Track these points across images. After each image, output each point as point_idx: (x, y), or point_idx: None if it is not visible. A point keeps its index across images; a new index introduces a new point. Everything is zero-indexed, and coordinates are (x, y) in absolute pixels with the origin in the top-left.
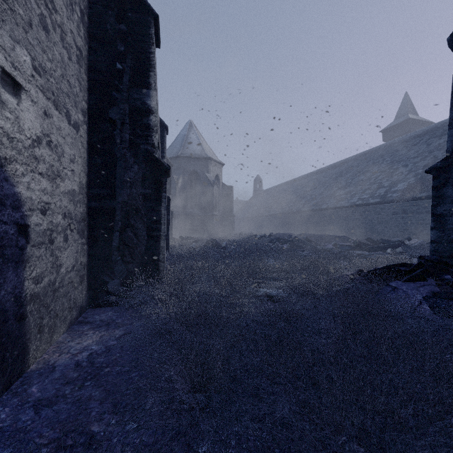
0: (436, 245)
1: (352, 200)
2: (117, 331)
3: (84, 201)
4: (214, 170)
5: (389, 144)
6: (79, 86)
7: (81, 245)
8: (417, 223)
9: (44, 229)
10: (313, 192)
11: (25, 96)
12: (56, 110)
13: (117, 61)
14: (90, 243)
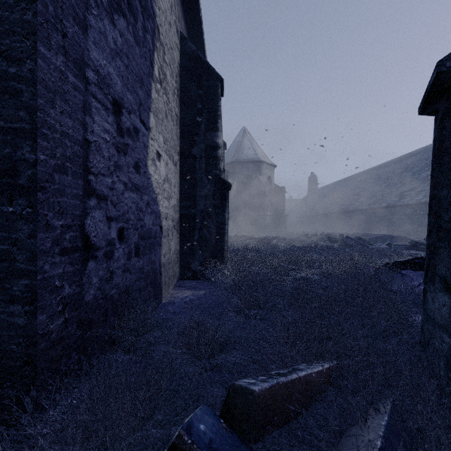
0: None
1: (417, 198)
2: (201, 291)
3: (178, 210)
4: (267, 173)
5: None
6: (176, 138)
7: (177, 238)
8: None
9: (166, 228)
10: (372, 189)
11: (161, 159)
12: (169, 160)
13: (197, 116)
14: (181, 237)
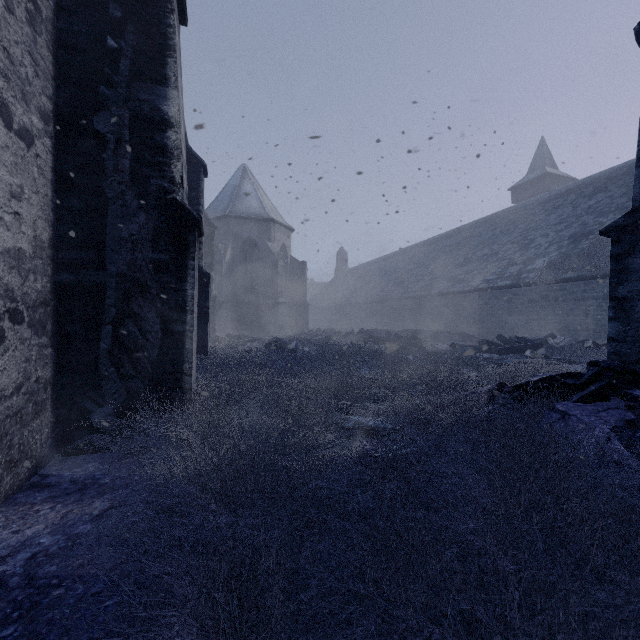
0: (617, 345)
1: (474, 283)
2: (98, 502)
3: (46, 271)
4: (280, 238)
5: (522, 205)
6: (34, 67)
7: (39, 348)
8: (563, 314)
9: None
10: (419, 271)
11: None
12: None
13: (109, 35)
14: (60, 345)
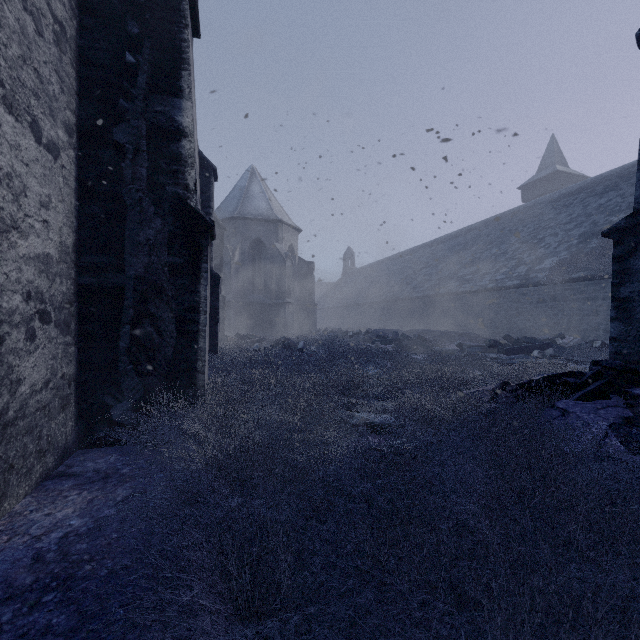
0: (618, 345)
1: (482, 282)
2: (120, 490)
3: (70, 274)
4: (287, 239)
5: (531, 204)
6: (60, 84)
7: (64, 346)
8: (572, 314)
9: None
10: (426, 271)
11: None
12: (9, 114)
13: (128, 51)
14: (82, 344)
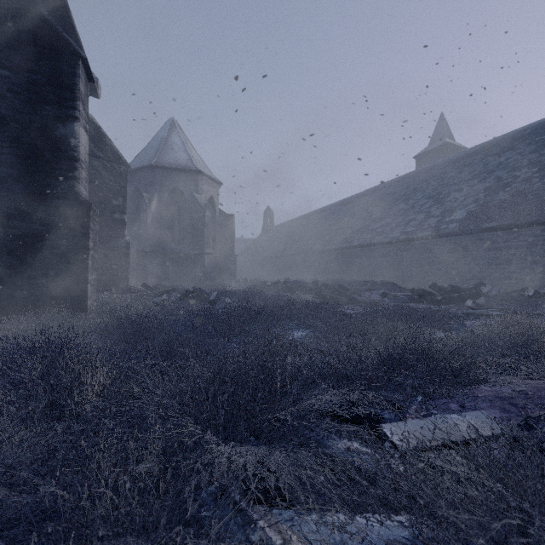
0: None
1: (393, 234)
2: None
3: None
4: (207, 190)
5: (432, 166)
6: None
7: None
8: (484, 263)
9: None
10: (339, 226)
11: None
12: None
13: None
14: None
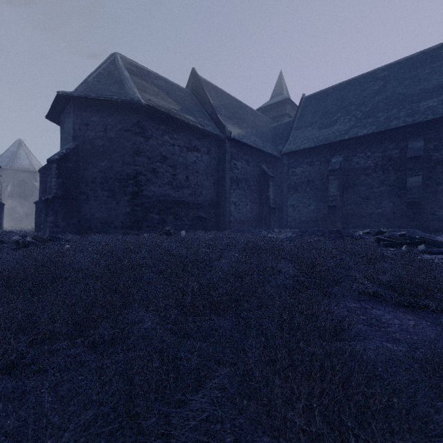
0: None
1: None
2: None
3: None
4: None
5: None
6: None
7: None
8: None
9: None
10: None
11: None
12: None
13: None
14: None
